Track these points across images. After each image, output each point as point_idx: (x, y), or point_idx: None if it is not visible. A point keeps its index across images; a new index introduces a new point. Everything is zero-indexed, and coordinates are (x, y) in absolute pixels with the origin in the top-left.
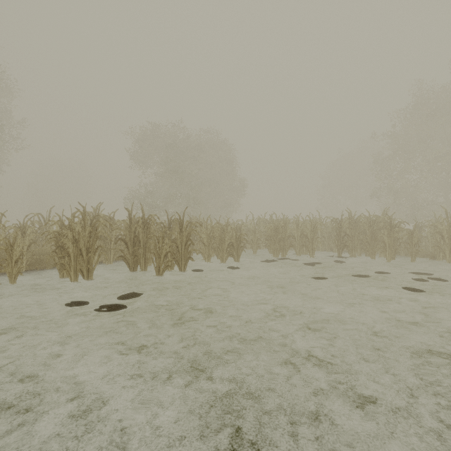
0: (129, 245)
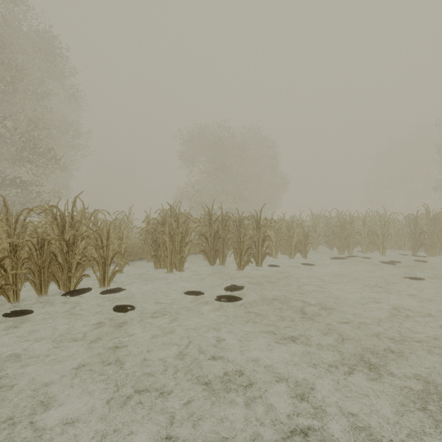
0: (209, 240)
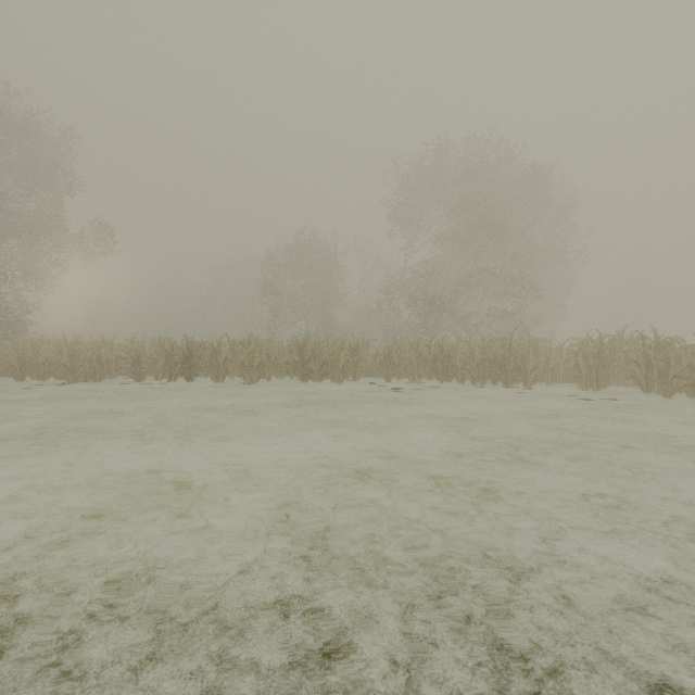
0: (641, 367)
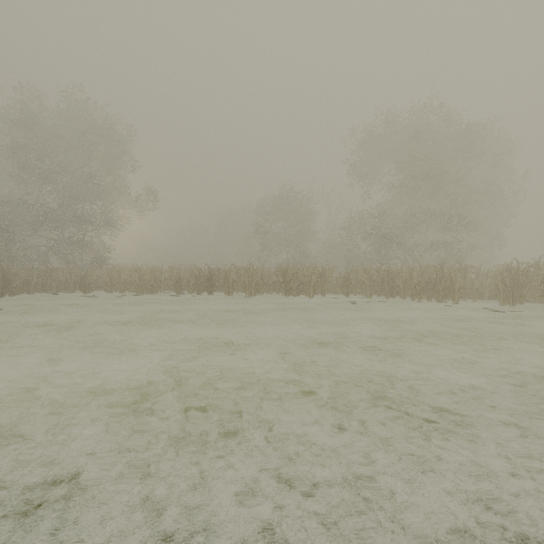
0: None
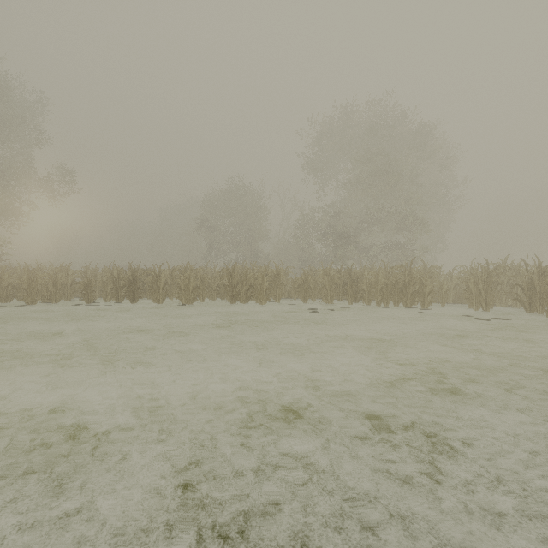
0: (525, 290)
